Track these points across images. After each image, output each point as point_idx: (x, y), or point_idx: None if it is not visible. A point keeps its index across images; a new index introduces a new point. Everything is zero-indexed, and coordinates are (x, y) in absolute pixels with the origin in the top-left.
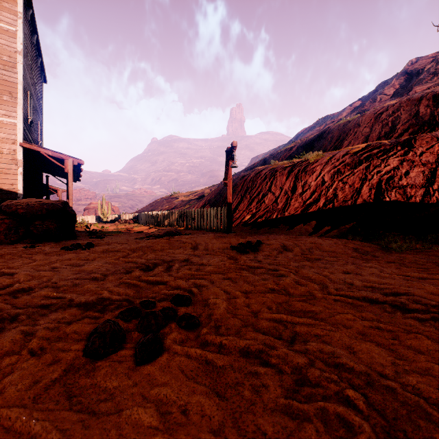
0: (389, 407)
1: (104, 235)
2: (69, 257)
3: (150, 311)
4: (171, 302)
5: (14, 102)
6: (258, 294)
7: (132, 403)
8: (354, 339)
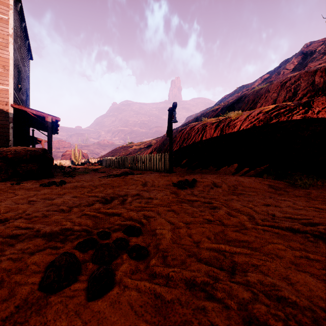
0: None
1: (75, 175)
2: (45, 192)
3: (104, 243)
4: (124, 233)
5: (6, 73)
6: (197, 225)
7: None
8: (288, 269)
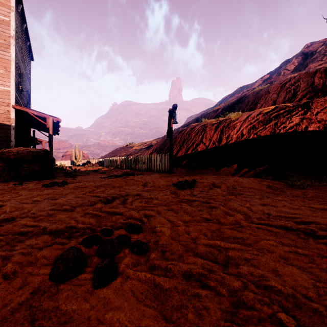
0: None
1: (76, 175)
2: (47, 192)
3: (107, 239)
4: (126, 230)
5: (8, 74)
6: (195, 223)
7: None
8: (278, 262)
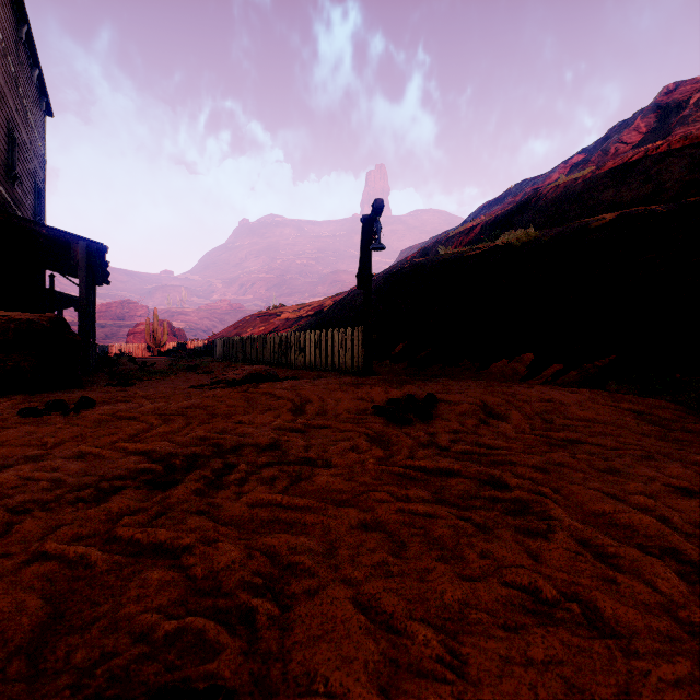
0: None
1: (138, 379)
2: (8, 437)
3: None
4: None
5: None
6: (501, 642)
7: None
8: None
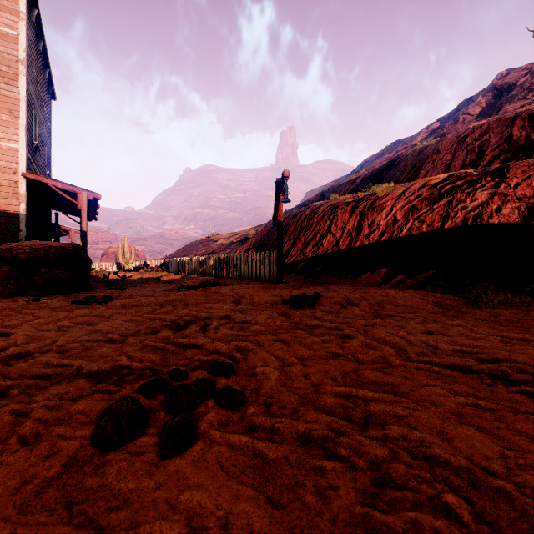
0: (504, 519)
1: (126, 286)
2: (81, 313)
3: (180, 384)
4: (208, 372)
5: (14, 123)
6: (318, 361)
7: (153, 514)
8: (446, 421)
